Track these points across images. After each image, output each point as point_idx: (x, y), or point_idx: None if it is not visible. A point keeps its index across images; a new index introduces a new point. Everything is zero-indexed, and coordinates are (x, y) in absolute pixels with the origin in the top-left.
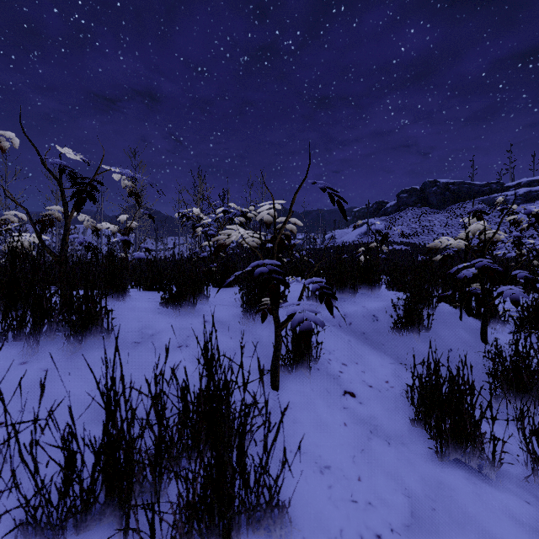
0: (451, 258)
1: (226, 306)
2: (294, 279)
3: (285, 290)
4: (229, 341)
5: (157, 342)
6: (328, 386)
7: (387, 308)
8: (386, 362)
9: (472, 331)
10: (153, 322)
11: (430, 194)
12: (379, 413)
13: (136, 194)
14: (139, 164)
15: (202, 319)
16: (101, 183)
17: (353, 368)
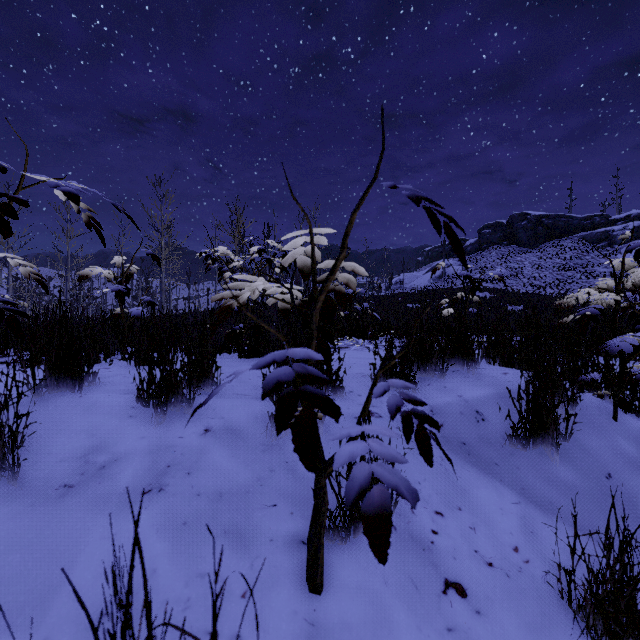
0: (596, 320)
1: (247, 397)
2: (353, 339)
3: (338, 369)
4: (241, 471)
5: (105, 483)
6: (413, 569)
7: (497, 399)
8: (506, 501)
9: (636, 439)
10: (115, 436)
11: (519, 229)
12: (516, 638)
13: (96, 222)
14: (165, 194)
15: (202, 426)
16: (25, 202)
17: (454, 521)
